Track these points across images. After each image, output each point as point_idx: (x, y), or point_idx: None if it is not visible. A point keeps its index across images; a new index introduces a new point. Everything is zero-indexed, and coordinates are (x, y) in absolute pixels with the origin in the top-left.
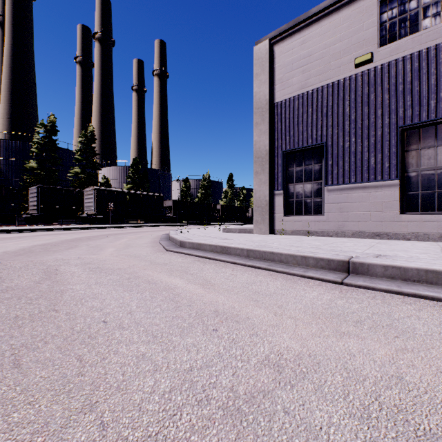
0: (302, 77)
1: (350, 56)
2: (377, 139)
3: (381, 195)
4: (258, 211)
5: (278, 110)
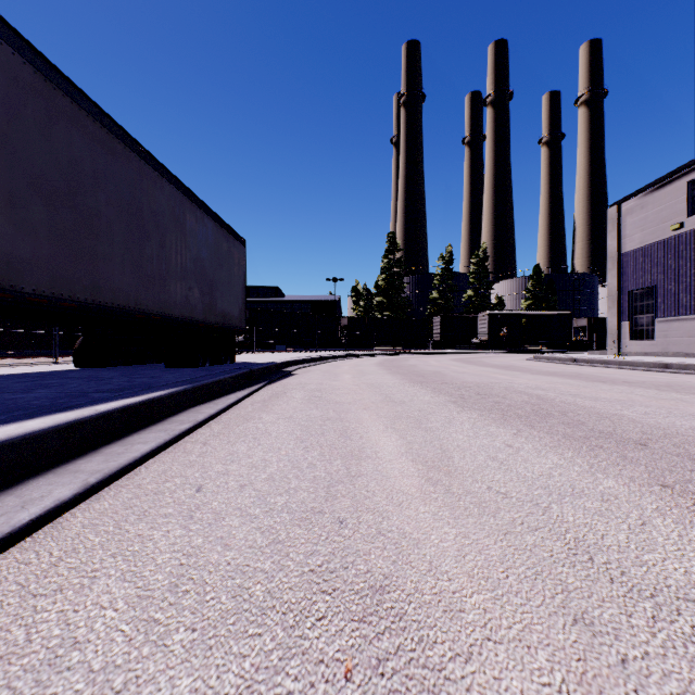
0: (641, 234)
1: (670, 222)
2: (686, 284)
3: (689, 325)
4: (610, 338)
5: (625, 258)
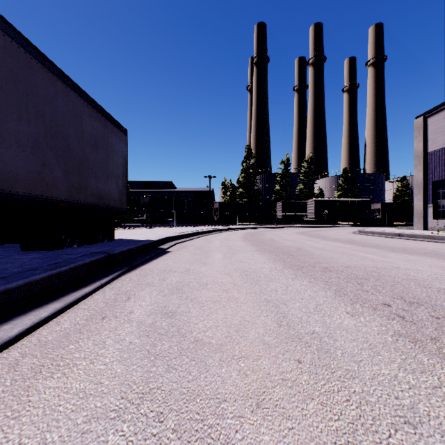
0: (443, 137)
1: None
2: None
3: None
4: (416, 217)
5: (429, 156)
